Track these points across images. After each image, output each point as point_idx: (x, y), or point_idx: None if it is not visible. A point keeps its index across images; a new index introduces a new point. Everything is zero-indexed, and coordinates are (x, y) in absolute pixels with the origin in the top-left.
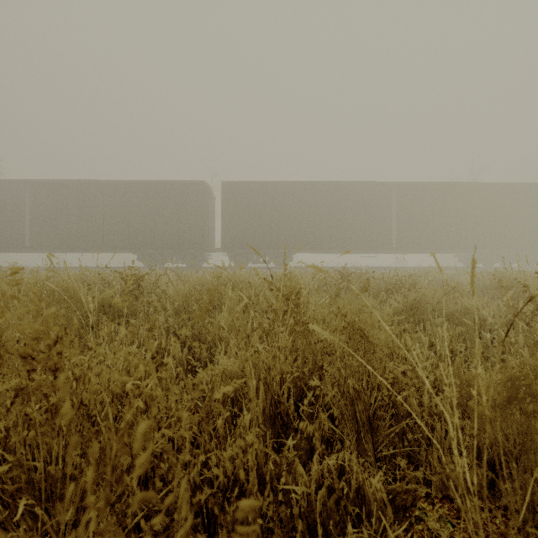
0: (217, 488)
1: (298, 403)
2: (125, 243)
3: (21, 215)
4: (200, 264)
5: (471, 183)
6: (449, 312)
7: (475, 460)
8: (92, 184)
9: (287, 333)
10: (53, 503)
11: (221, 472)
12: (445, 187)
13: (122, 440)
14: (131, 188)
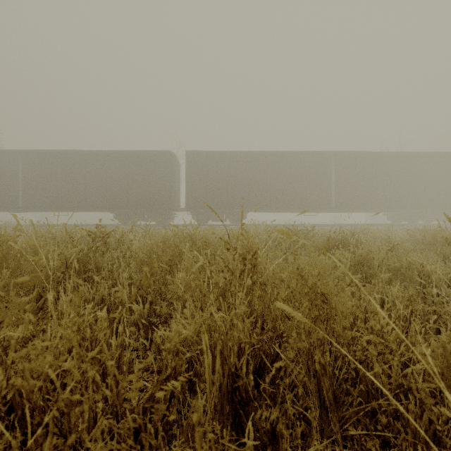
0: None
1: (257, 370)
2: (104, 203)
3: (15, 180)
4: (167, 221)
5: (398, 152)
6: (394, 267)
7: None
8: (75, 153)
9: (244, 293)
10: None
11: None
12: (376, 155)
13: None
14: (109, 157)
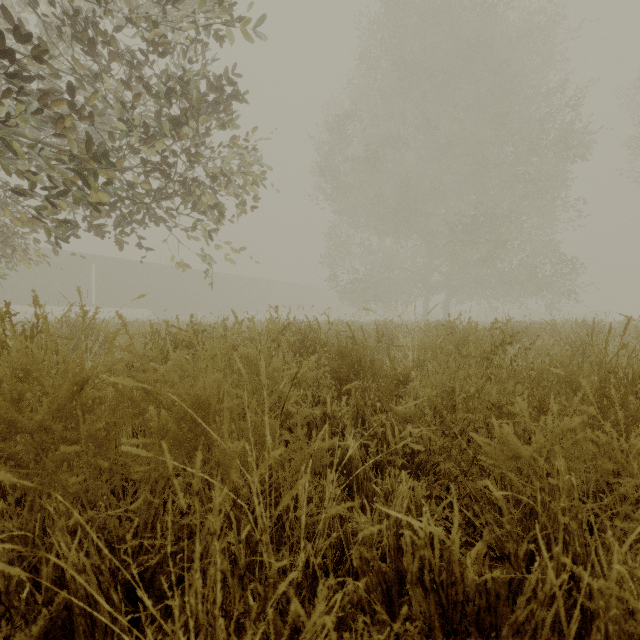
0: None
1: None
2: None
3: None
4: None
5: (152, 264)
6: None
7: None
8: None
9: None
10: None
11: None
12: (134, 264)
13: None
14: None
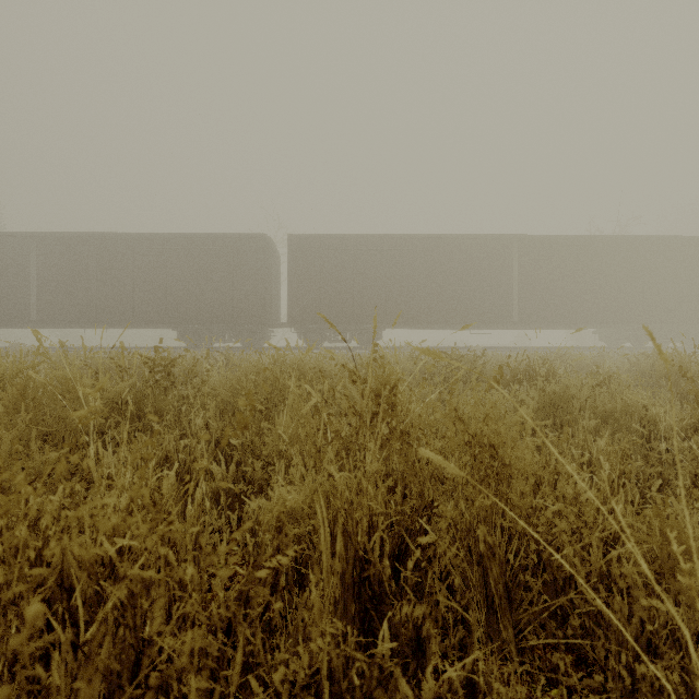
0: None
1: (396, 557)
2: (162, 316)
3: (25, 279)
4: (260, 343)
5: (616, 237)
6: (603, 411)
7: None
8: (118, 238)
9: (377, 447)
10: None
11: None
12: (582, 241)
13: None
14: (169, 244)
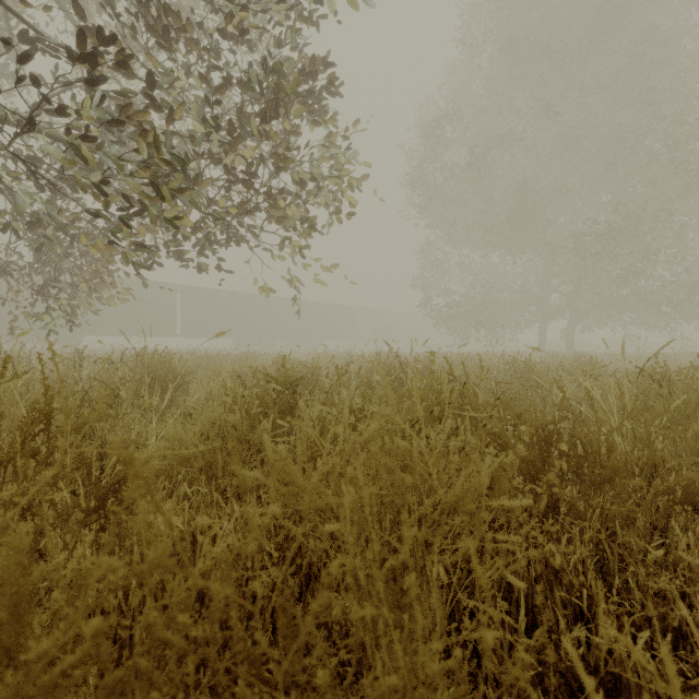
0: None
1: None
2: None
3: None
4: None
5: (234, 292)
6: None
7: None
8: None
9: None
10: None
11: None
12: (216, 292)
13: None
14: None
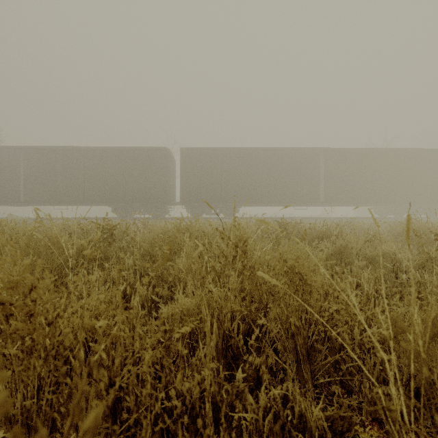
0: (176, 414)
1: (246, 336)
2: (102, 198)
3: (17, 175)
4: (163, 215)
5: (384, 149)
6: (370, 256)
7: (412, 399)
8: (74, 150)
9: (236, 275)
10: (31, 430)
11: (179, 430)
12: (363, 152)
13: (77, 406)
14: (107, 153)
